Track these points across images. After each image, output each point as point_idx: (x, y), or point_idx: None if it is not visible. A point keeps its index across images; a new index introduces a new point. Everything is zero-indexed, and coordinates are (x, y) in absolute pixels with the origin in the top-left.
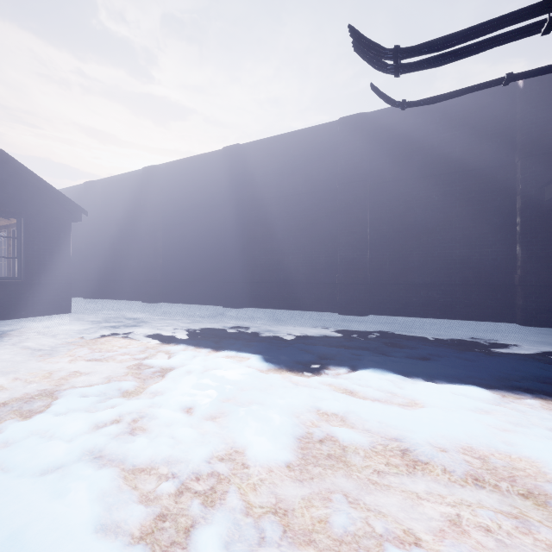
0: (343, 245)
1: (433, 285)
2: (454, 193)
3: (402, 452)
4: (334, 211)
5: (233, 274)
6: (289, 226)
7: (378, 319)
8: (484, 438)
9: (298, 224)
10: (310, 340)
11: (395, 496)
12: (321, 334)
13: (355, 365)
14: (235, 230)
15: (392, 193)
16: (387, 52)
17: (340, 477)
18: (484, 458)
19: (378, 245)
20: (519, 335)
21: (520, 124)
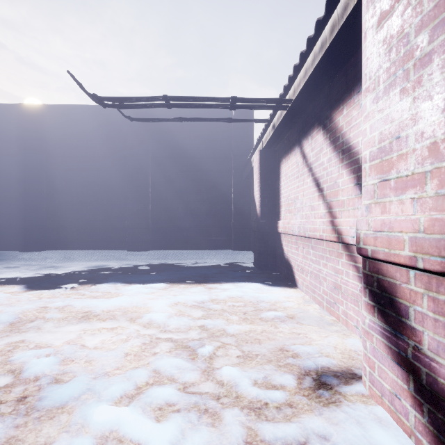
0: (131, 199)
1: (191, 228)
2: (202, 171)
3: (82, 316)
4: (125, 174)
5: (30, 221)
6: (88, 182)
7: (154, 252)
8: (135, 303)
9: (96, 181)
10: (83, 269)
11: (58, 333)
12: (98, 265)
13: (101, 281)
14: (32, 181)
15: (166, 166)
16: (90, 95)
17: (30, 333)
18: (126, 311)
19: (157, 201)
20: (225, 256)
21: (233, 136)
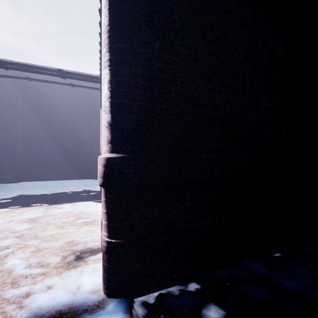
0: None
1: (59, 163)
2: (70, 119)
3: None
4: None
5: None
6: None
7: (23, 184)
8: None
9: None
10: None
11: None
12: None
13: None
14: None
15: (36, 113)
16: None
17: None
18: None
19: (27, 141)
20: (85, 184)
21: (94, 96)
